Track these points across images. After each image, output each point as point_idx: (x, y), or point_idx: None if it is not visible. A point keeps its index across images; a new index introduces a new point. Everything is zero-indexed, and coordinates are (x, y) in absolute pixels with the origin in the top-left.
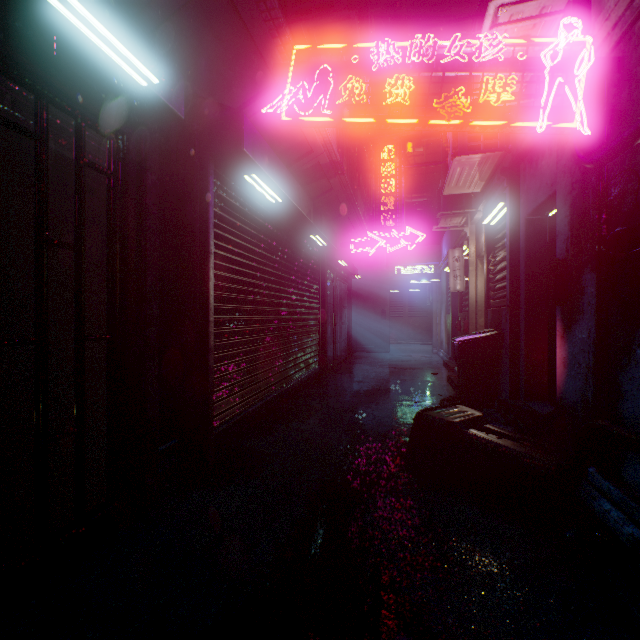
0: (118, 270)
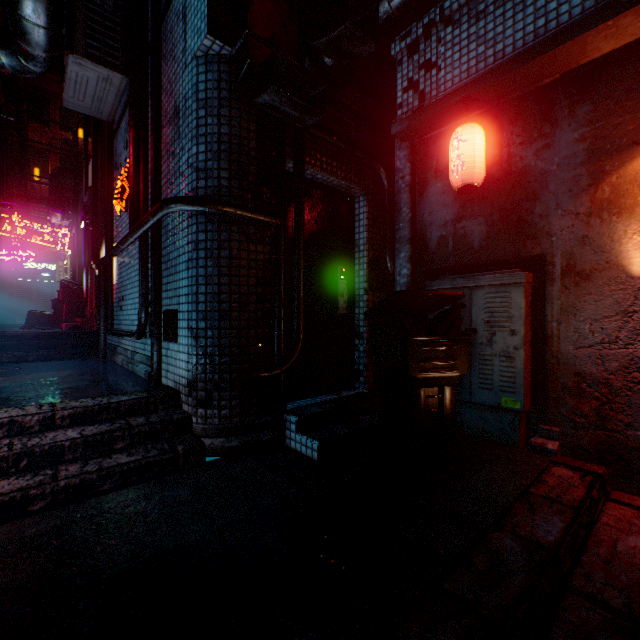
0: None
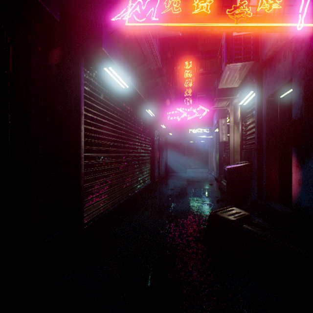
0: (9, 121)
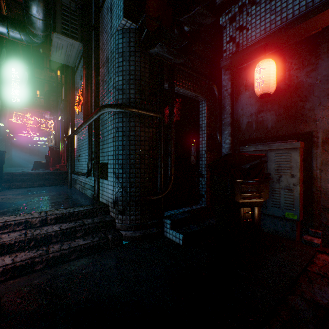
0: None
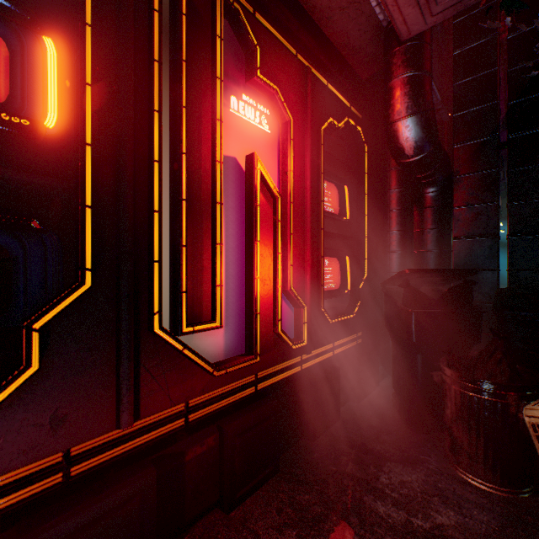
0: None
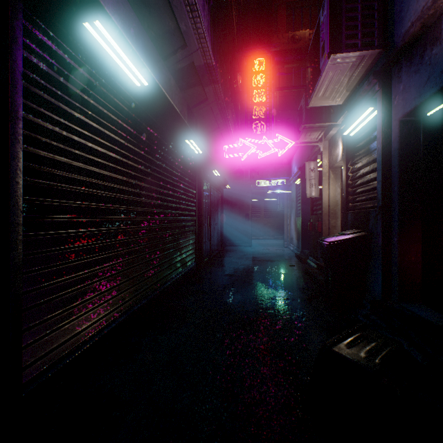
0: None
